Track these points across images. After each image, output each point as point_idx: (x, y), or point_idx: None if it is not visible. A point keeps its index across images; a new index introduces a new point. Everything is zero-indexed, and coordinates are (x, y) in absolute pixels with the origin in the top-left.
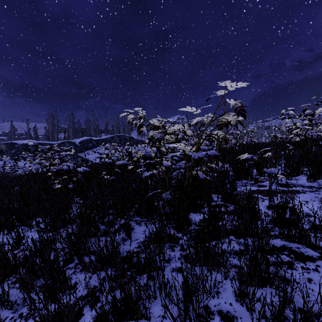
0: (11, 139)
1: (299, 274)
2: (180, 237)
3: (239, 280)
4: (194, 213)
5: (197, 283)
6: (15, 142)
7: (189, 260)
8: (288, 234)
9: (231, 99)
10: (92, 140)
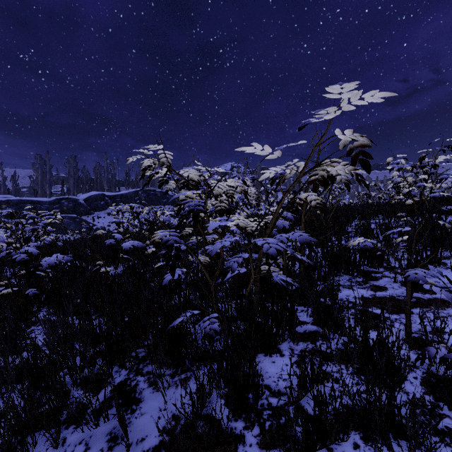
0: None
1: None
2: (239, 435)
3: None
4: (265, 354)
5: None
6: None
7: None
8: None
9: (346, 131)
10: (104, 196)
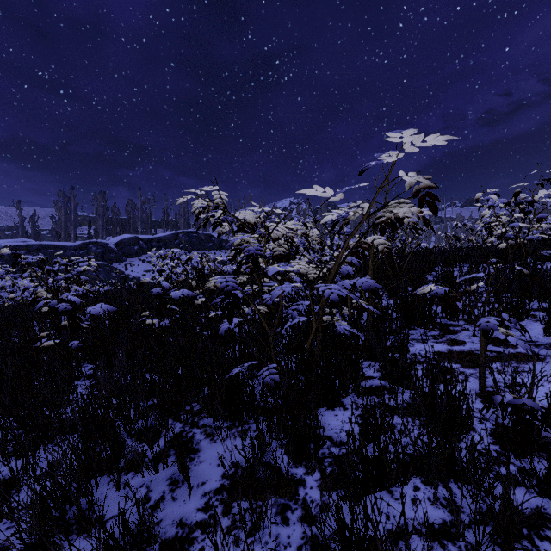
0: None
1: None
2: (300, 479)
3: None
4: (328, 408)
5: None
6: None
7: None
8: (547, 481)
9: (410, 173)
10: (139, 240)
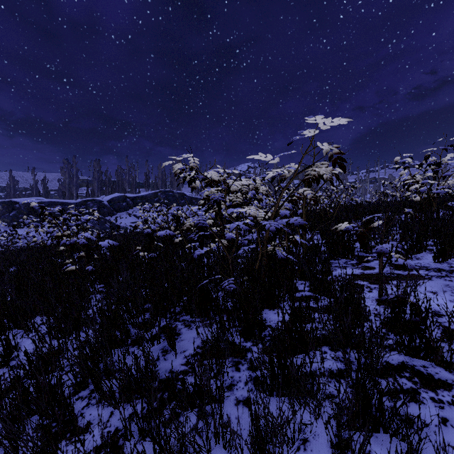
0: (10, 196)
1: (431, 418)
2: (248, 348)
3: (337, 427)
4: (270, 309)
5: (273, 432)
6: (15, 201)
7: (261, 387)
8: (409, 345)
9: (324, 143)
10: (126, 198)
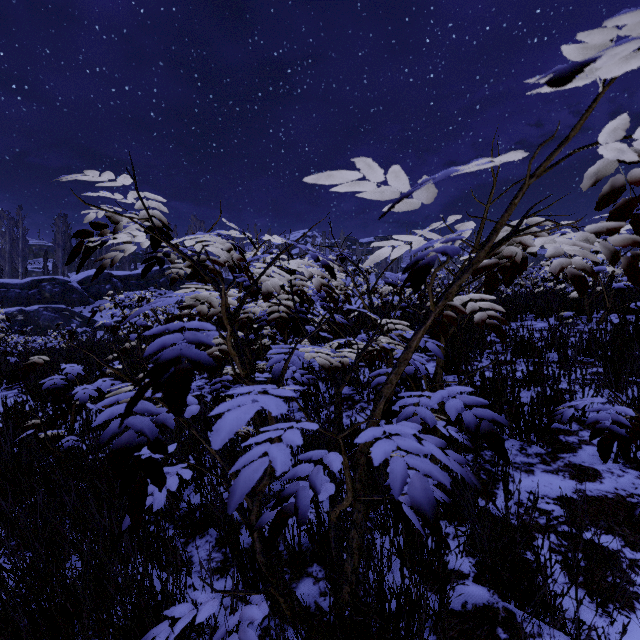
0: None
1: None
2: None
3: None
4: None
5: None
6: None
7: None
8: None
9: None
10: (111, 277)
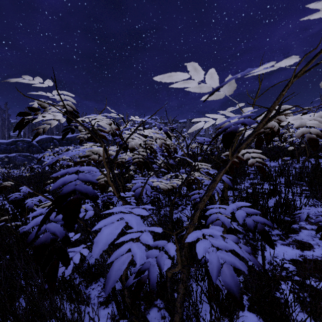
0: None
1: None
2: None
3: None
4: None
5: None
6: None
7: None
8: None
9: None
10: (53, 139)
